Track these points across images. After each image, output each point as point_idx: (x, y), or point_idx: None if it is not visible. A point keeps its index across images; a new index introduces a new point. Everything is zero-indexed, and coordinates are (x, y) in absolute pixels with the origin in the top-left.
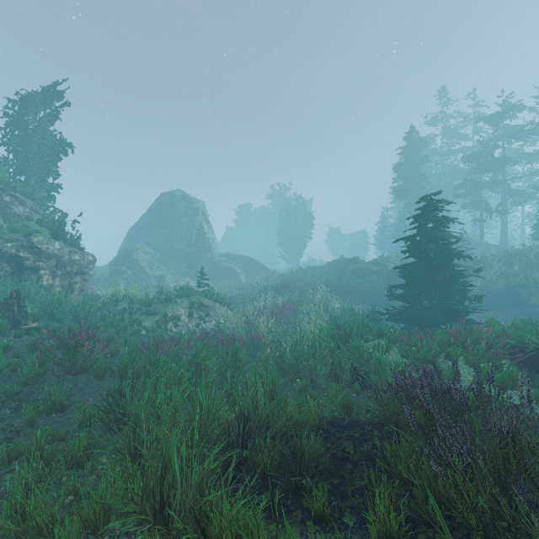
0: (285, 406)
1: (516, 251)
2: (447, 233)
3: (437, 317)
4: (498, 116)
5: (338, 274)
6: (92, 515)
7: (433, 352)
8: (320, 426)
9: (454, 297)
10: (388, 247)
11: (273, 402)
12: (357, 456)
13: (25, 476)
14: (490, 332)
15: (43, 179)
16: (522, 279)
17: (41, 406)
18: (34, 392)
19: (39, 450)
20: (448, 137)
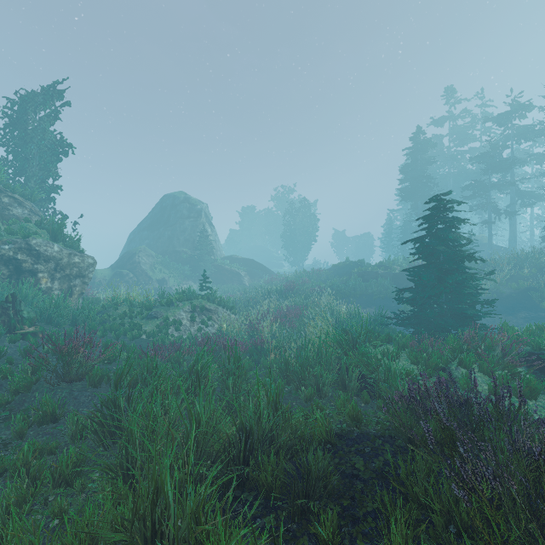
0: (289, 417)
1: (526, 253)
2: (458, 235)
3: (448, 322)
4: (507, 116)
5: (343, 277)
6: (76, 544)
7: (445, 359)
8: (327, 440)
9: (465, 301)
10: (394, 249)
11: (277, 415)
12: (368, 474)
13: (6, 497)
14: (505, 338)
15: (43, 181)
16: (533, 282)
17: (32, 416)
18: (26, 400)
19: (25, 467)
20: (455, 138)
